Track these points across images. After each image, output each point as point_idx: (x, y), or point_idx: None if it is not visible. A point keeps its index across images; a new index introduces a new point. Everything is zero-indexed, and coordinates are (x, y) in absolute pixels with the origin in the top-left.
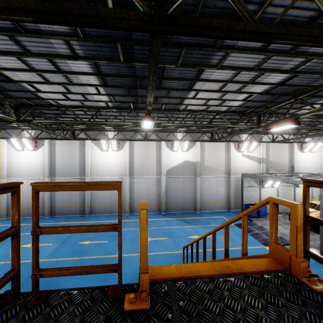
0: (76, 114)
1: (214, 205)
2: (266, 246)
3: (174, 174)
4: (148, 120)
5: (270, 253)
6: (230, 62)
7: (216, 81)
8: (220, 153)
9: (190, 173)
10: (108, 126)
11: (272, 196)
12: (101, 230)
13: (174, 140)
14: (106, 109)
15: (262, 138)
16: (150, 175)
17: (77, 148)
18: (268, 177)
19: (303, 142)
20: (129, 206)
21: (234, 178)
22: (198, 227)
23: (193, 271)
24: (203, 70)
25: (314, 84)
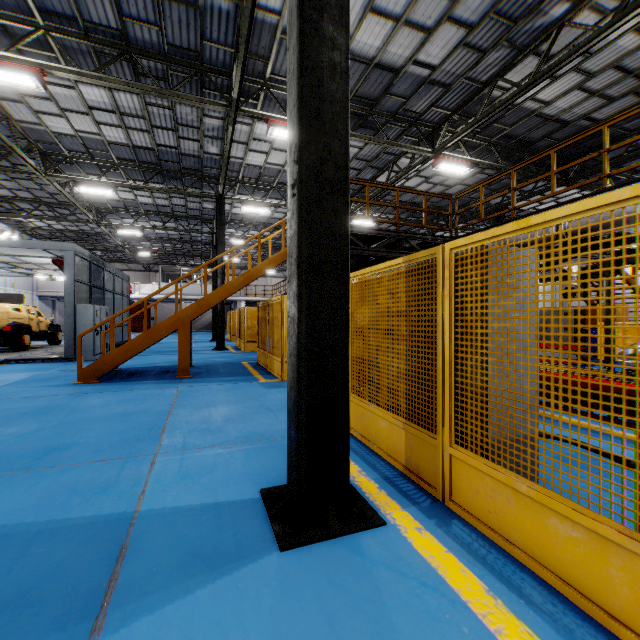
0: None
1: None
2: None
3: None
4: None
5: None
6: None
7: None
8: None
9: None
10: None
11: None
12: None
13: None
14: None
15: None
16: None
17: None
18: None
19: None
20: None
21: None
22: None
23: None
24: None
25: None
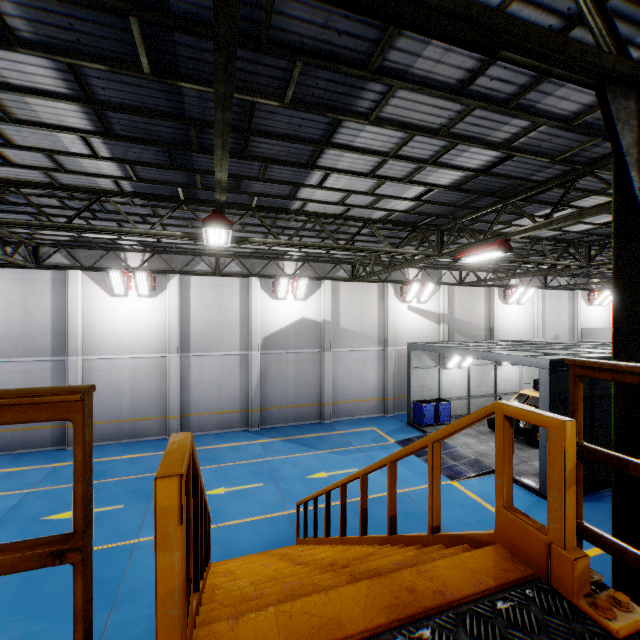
0: (35, 204)
1: (357, 406)
2: (453, 479)
3: (278, 347)
4: (217, 227)
5: (498, 533)
6: (396, 111)
7: (365, 152)
8: (369, 304)
9: (310, 344)
10: (128, 239)
11: (460, 383)
12: (2, 571)
13: (278, 275)
14: (116, 197)
15: (442, 276)
16: (226, 350)
17: (46, 288)
18: (454, 350)
19: (507, 286)
20: (179, 418)
21: (395, 353)
22: (328, 453)
23: (325, 623)
24: (341, 122)
25: (537, 178)
